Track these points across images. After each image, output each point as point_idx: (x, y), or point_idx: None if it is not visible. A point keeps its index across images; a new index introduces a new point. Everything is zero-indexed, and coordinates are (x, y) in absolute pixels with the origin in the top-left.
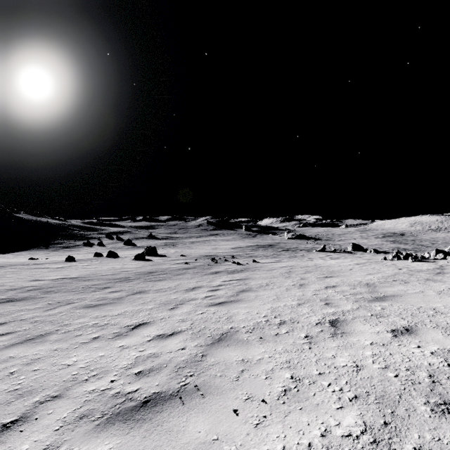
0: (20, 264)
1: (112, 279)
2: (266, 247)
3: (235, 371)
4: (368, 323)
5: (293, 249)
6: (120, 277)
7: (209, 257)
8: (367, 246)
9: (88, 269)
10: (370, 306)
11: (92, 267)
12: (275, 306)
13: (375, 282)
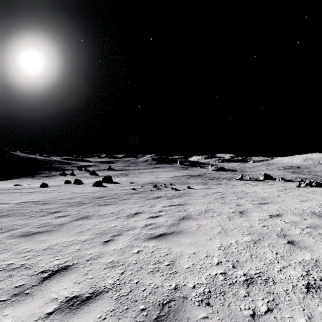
0: (4, 189)
1: (67, 203)
2: (196, 177)
3: None
4: None
5: (217, 178)
6: (74, 201)
7: (152, 184)
8: (274, 176)
9: (52, 194)
10: None
11: (56, 192)
12: (226, 243)
13: (321, 210)
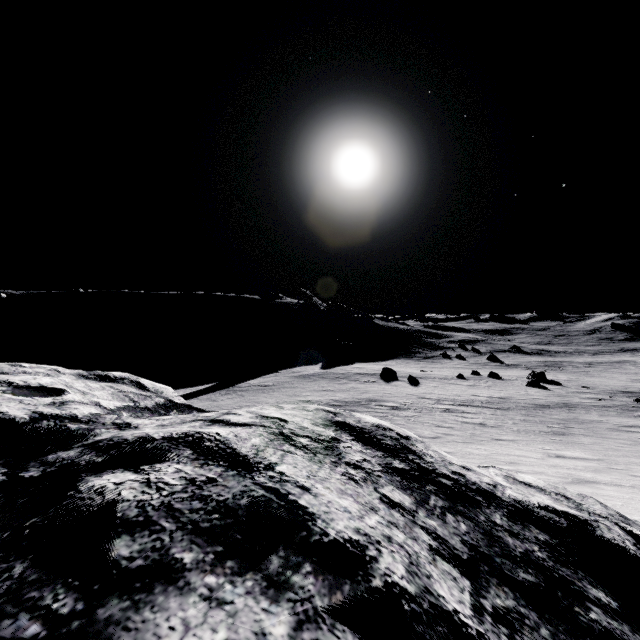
0: (427, 376)
1: (536, 404)
2: None
3: None
4: None
5: None
6: (540, 404)
7: (629, 395)
8: None
9: (498, 391)
10: None
11: (498, 389)
12: None
13: None
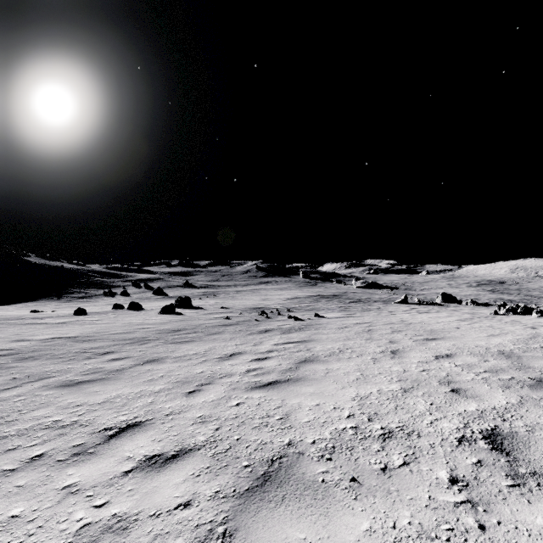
0: (16, 317)
1: (122, 340)
2: (330, 298)
3: None
4: None
5: (365, 300)
6: (134, 336)
7: (257, 310)
8: (460, 297)
9: (97, 325)
10: (541, 398)
11: (103, 322)
12: (364, 392)
13: (513, 349)
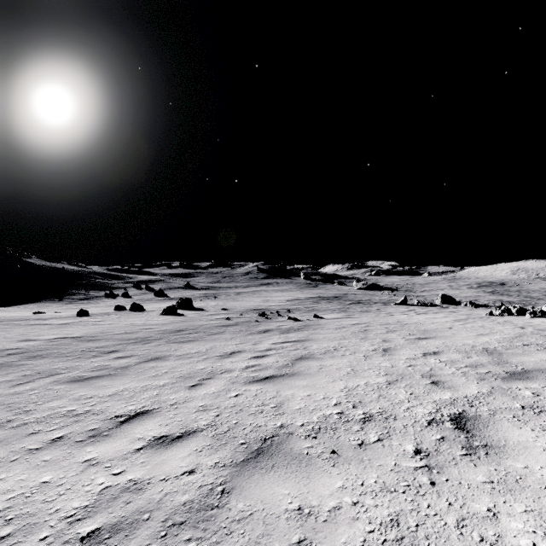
0: (19, 318)
1: (126, 339)
2: (331, 300)
3: (283, 544)
4: (525, 426)
5: (365, 301)
6: (137, 336)
7: (257, 311)
8: (459, 298)
9: (100, 326)
10: (509, 388)
11: (106, 323)
12: (352, 385)
13: (497, 347)
